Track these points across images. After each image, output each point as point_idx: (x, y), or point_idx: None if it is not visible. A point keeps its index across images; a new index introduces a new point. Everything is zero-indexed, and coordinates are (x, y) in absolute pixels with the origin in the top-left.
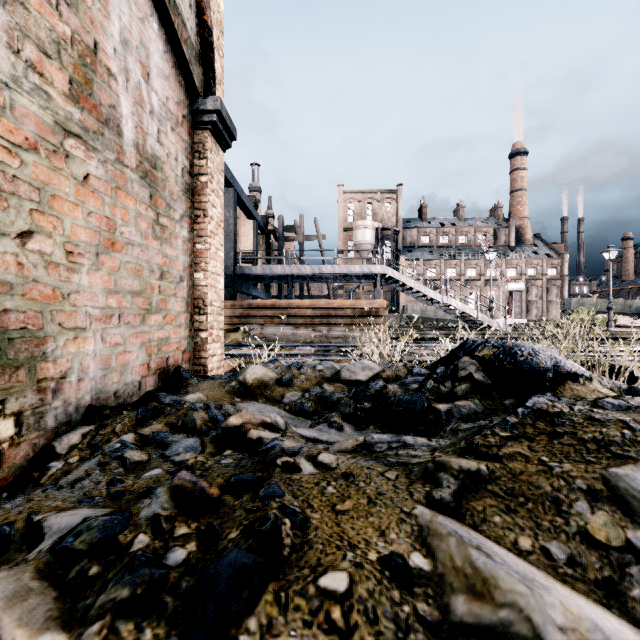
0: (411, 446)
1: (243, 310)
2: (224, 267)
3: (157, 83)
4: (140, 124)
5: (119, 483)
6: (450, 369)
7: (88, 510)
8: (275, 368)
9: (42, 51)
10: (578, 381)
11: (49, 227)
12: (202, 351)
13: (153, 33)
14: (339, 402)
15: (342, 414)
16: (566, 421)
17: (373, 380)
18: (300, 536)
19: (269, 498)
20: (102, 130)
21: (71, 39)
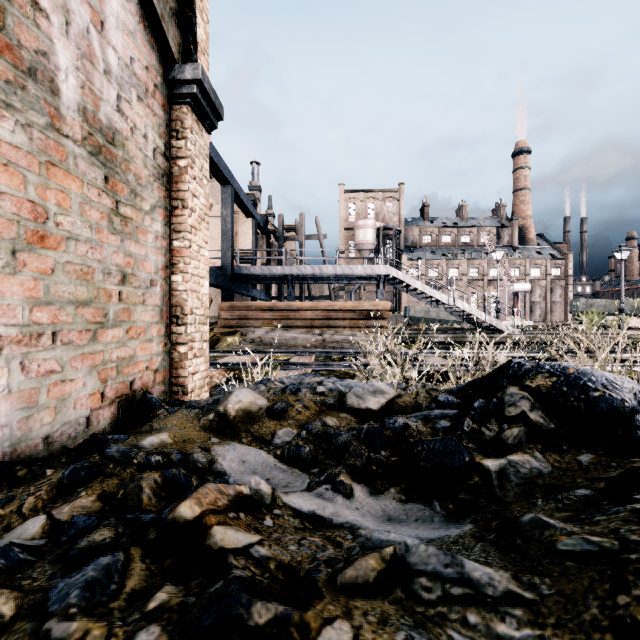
0: (489, 602)
1: (240, 312)
2: (221, 267)
3: (116, 37)
4: (89, 84)
5: None
6: (493, 403)
7: None
8: (266, 391)
9: None
10: None
11: None
12: (180, 369)
13: None
14: (346, 449)
15: (351, 469)
16: None
17: (387, 408)
18: None
19: None
20: (23, 82)
21: None
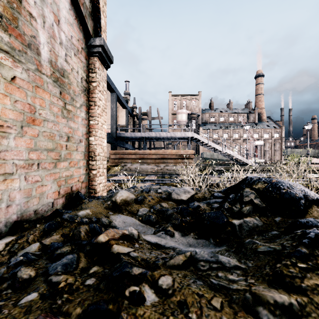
0: (227, 268)
1: (120, 155)
2: (110, 133)
3: (65, 27)
4: (53, 49)
5: None
6: (238, 196)
7: None
8: (134, 191)
9: None
10: None
11: None
12: (93, 181)
13: None
14: (171, 216)
15: (173, 225)
16: None
17: (190, 199)
18: None
19: None
20: (25, 50)
21: None
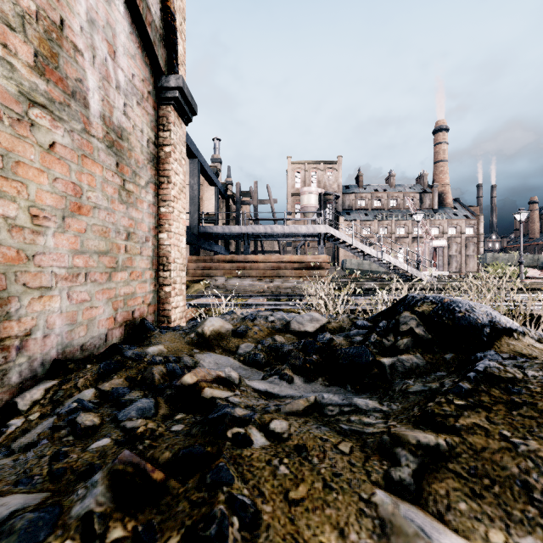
0: (363, 411)
1: (205, 264)
2: (189, 227)
3: (123, 61)
4: (106, 98)
5: (63, 457)
6: (392, 323)
7: (21, 497)
8: (231, 319)
9: (5, 23)
10: (513, 336)
11: (13, 192)
12: (166, 304)
13: (119, 15)
14: (289, 354)
15: (292, 366)
16: (522, 389)
17: (320, 331)
18: (249, 539)
19: (216, 487)
20: (68, 102)
21: (36, 14)
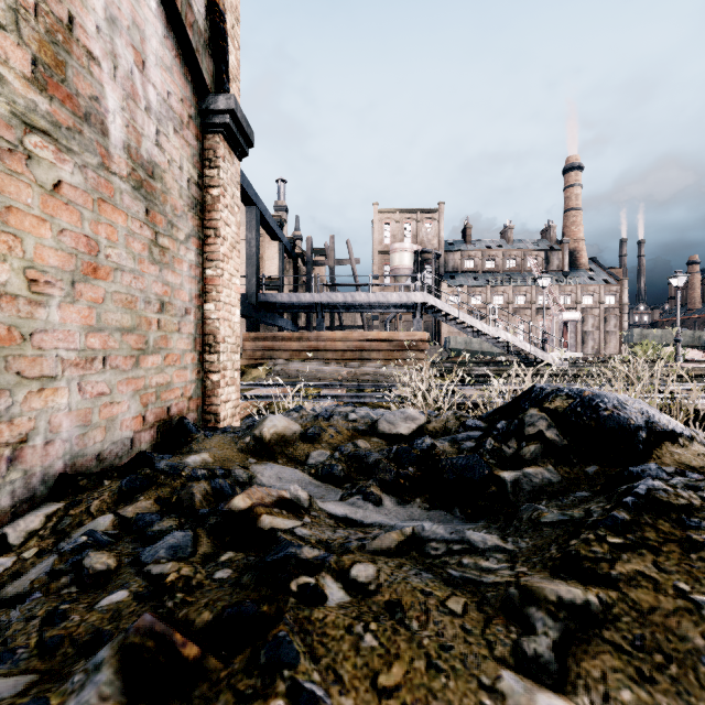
0: (480, 551)
1: (267, 343)
2: (245, 295)
3: (155, 74)
4: (132, 122)
5: (60, 620)
6: (514, 424)
7: None
8: (299, 418)
9: None
10: (677, 442)
11: (2, 248)
12: (213, 397)
13: (150, 13)
14: (377, 466)
15: (381, 482)
16: (702, 521)
17: (417, 434)
18: None
19: (273, 670)
20: (80, 127)
21: (35, 8)
